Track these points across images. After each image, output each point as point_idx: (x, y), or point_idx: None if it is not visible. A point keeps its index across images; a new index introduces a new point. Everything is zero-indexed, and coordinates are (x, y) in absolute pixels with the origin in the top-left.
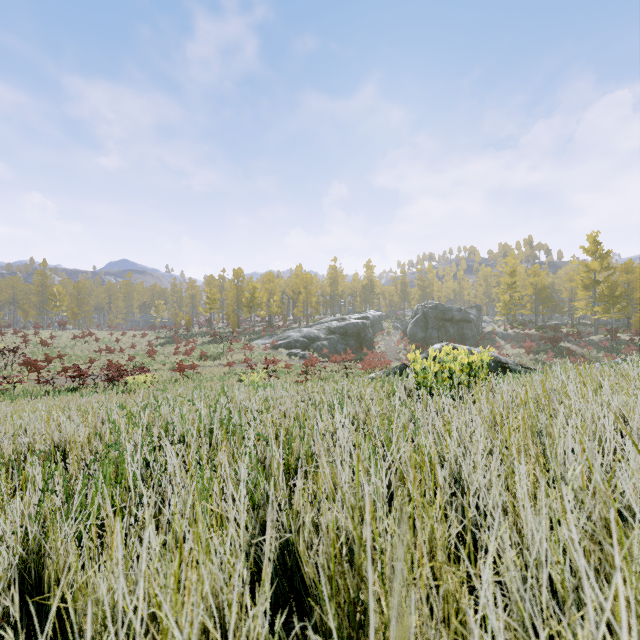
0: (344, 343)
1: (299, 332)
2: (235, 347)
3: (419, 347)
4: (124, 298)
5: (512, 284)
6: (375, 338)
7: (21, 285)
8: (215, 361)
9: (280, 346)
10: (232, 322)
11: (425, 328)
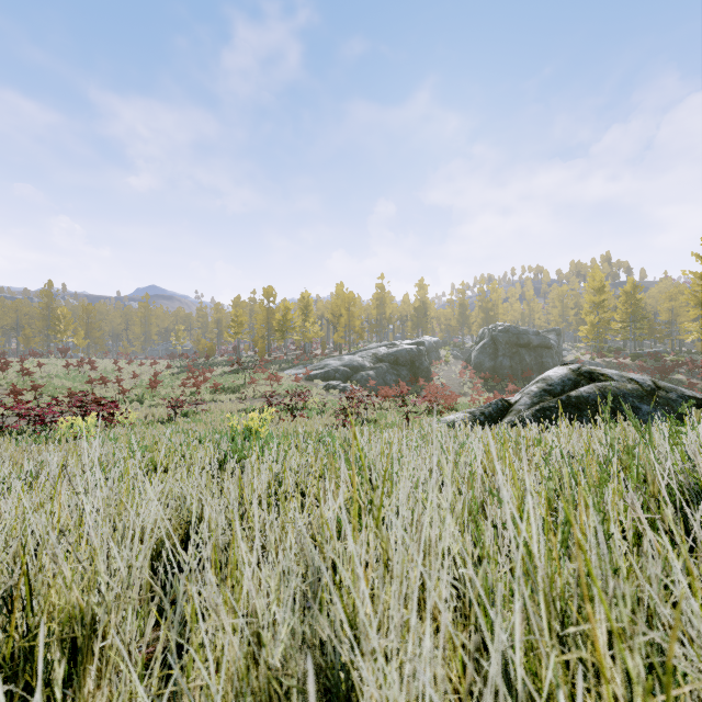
0: (395, 373)
1: (339, 360)
2: (260, 378)
3: (487, 379)
4: (141, 323)
5: (600, 302)
6: (431, 368)
7: (25, 308)
8: (232, 395)
9: (315, 377)
10: (260, 349)
11: (494, 356)
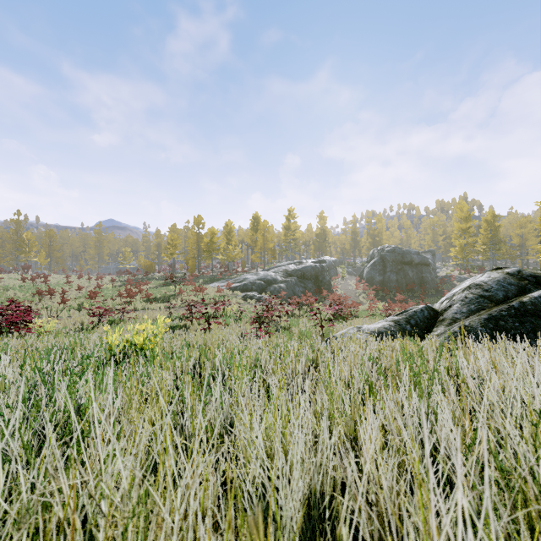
0: (302, 286)
1: (256, 275)
2: (189, 289)
3: (378, 290)
4: (95, 246)
5: (467, 229)
6: (331, 282)
7: None
8: (161, 304)
9: (236, 289)
10: (191, 266)
11: (383, 271)
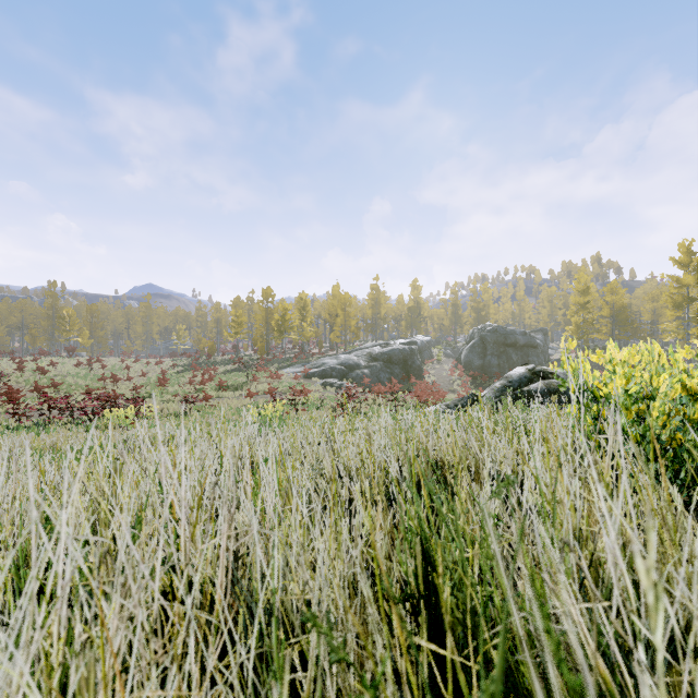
0: (388, 372)
1: (336, 359)
2: (261, 376)
3: (476, 377)
4: (142, 322)
5: (585, 304)
6: (424, 366)
7: (30, 308)
8: (236, 392)
9: (313, 375)
10: (260, 348)
11: (483, 355)
